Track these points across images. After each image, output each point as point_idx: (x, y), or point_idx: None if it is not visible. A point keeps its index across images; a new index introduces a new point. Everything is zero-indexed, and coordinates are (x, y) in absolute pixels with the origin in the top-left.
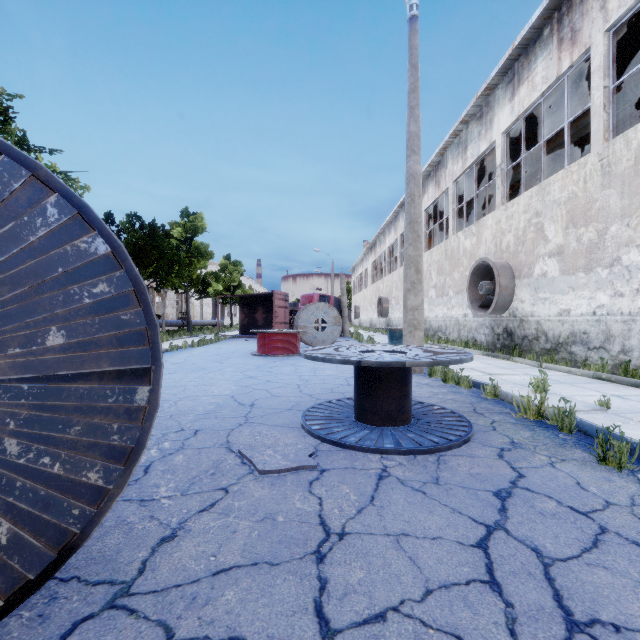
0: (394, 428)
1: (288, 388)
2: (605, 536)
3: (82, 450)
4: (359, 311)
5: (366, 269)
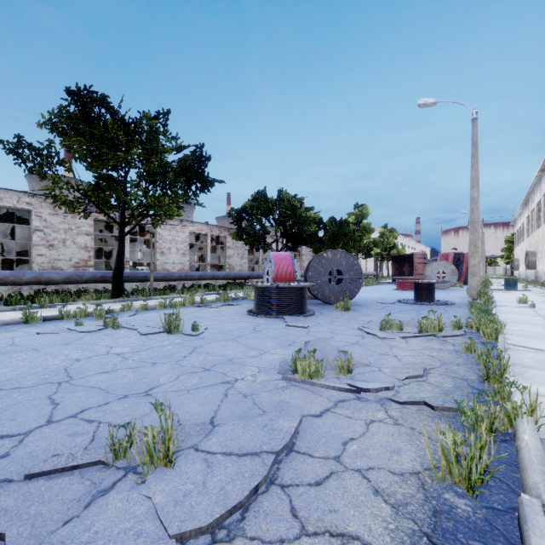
0: (423, 302)
1: (400, 297)
2: (442, 310)
3: (354, 286)
4: (517, 263)
5: (523, 223)
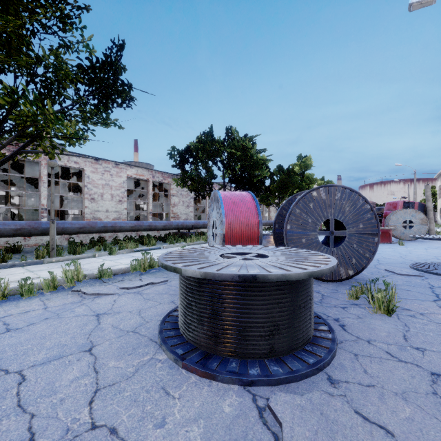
0: None
1: (394, 256)
2: None
3: (365, 249)
4: None
5: None
